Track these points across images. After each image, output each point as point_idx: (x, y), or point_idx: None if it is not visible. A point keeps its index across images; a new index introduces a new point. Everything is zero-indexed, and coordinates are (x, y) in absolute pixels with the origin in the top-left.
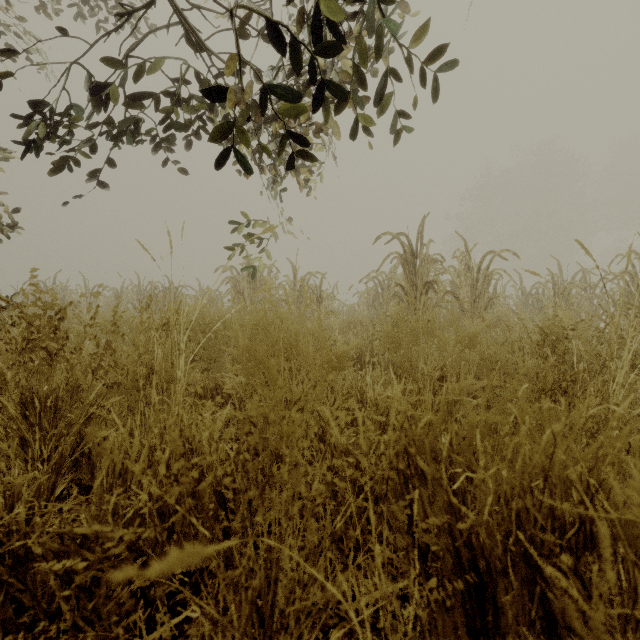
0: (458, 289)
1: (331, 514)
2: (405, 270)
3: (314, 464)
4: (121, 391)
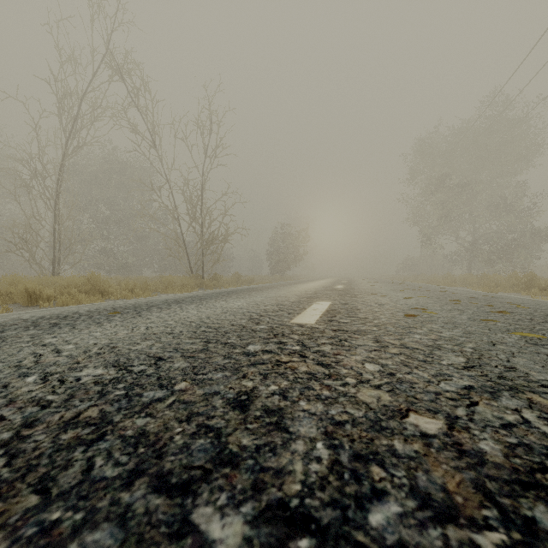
0: None
1: None
2: None
3: None
4: None
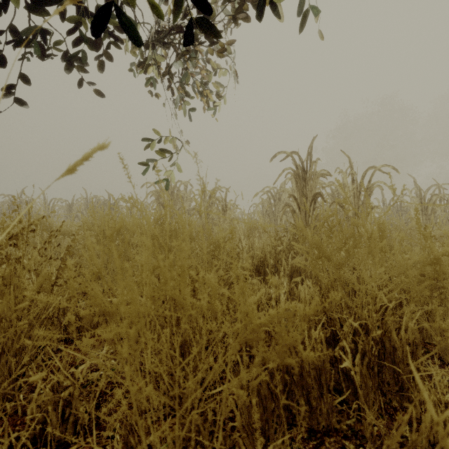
0: None
1: None
2: (297, 183)
3: None
4: None
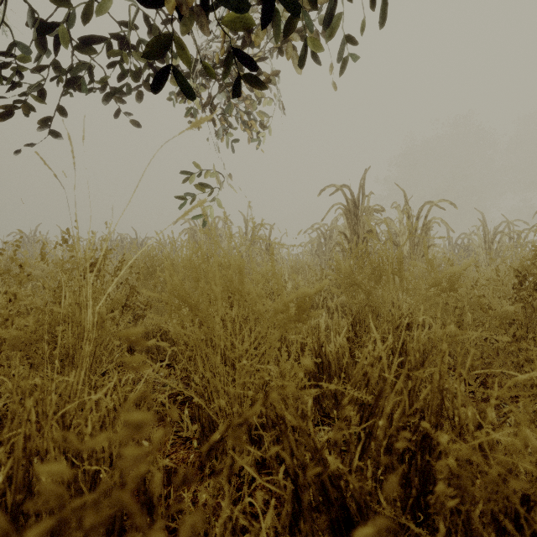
0: (394, 238)
1: (288, 528)
2: (348, 220)
3: (264, 447)
4: (16, 347)
